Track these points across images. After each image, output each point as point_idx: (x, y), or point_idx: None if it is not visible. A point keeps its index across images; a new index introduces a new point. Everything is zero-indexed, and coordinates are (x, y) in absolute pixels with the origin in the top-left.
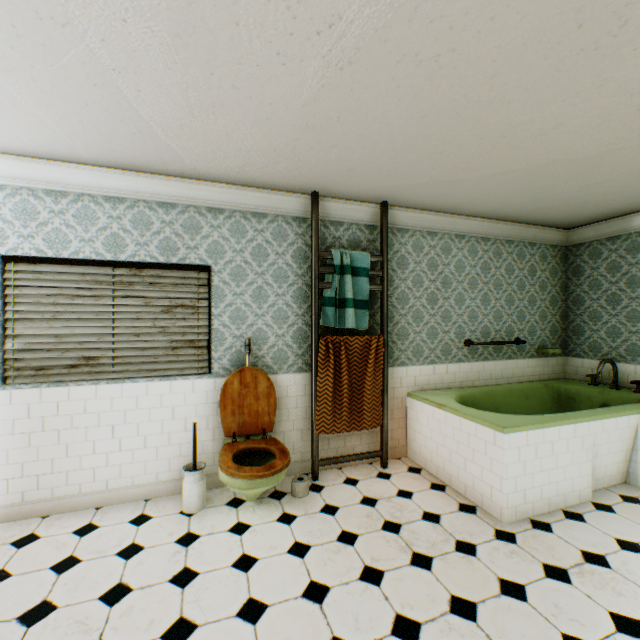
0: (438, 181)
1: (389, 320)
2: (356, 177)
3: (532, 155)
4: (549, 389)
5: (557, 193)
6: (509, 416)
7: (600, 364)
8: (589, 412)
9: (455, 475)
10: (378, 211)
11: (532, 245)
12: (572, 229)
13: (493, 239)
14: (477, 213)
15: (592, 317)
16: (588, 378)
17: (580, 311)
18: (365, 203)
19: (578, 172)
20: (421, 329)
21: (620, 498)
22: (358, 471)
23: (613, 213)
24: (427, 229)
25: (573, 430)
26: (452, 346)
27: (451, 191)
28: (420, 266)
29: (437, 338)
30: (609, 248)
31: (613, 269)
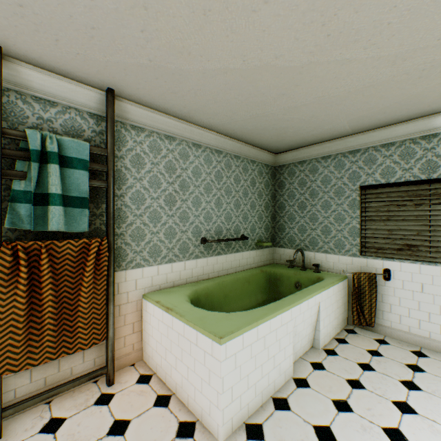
0: (160, 67)
1: (122, 220)
2: (44, 26)
3: (247, 48)
4: (264, 273)
5: (269, 113)
6: (230, 316)
7: (295, 253)
8: (291, 298)
9: (180, 384)
10: (105, 100)
11: (253, 162)
12: (278, 154)
13: (225, 153)
14: (210, 125)
15: (290, 218)
16: (288, 262)
17: (283, 214)
18: (86, 85)
19: (284, 88)
20: (159, 229)
21: (311, 366)
22: (73, 401)
23: (303, 143)
24: (165, 132)
25: (281, 319)
26: (190, 244)
27: (179, 88)
28: (158, 167)
29: (176, 237)
30: (300, 169)
31: (302, 184)
